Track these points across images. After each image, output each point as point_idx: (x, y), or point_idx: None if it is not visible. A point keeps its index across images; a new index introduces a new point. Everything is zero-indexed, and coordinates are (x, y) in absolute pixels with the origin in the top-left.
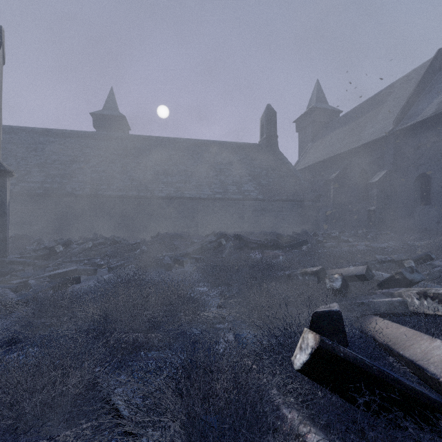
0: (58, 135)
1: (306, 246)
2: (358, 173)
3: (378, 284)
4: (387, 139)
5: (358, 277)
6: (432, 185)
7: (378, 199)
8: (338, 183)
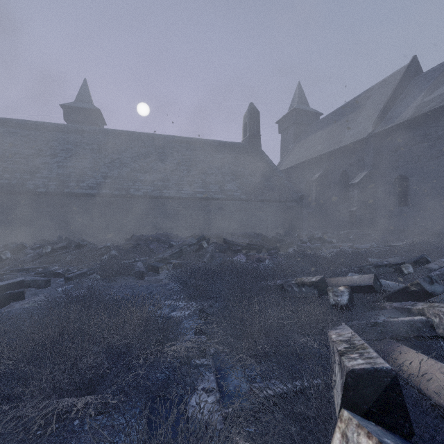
0: (20, 125)
1: (292, 249)
2: (339, 174)
3: (386, 295)
4: (367, 141)
5: (364, 288)
6: (410, 187)
7: (359, 200)
8: (319, 184)
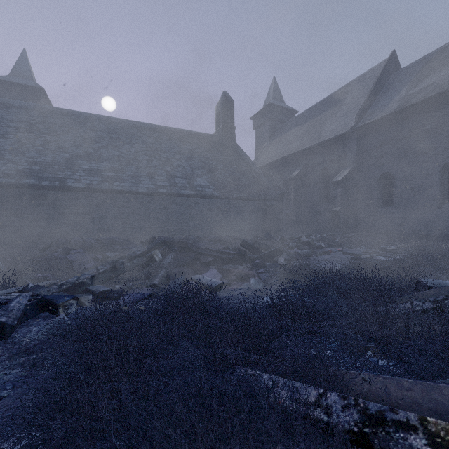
0: None
1: (283, 258)
2: (319, 172)
3: None
4: (349, 136)
5: None
6: (395, 185)
7: (342, 200)
8: (298, 182)
